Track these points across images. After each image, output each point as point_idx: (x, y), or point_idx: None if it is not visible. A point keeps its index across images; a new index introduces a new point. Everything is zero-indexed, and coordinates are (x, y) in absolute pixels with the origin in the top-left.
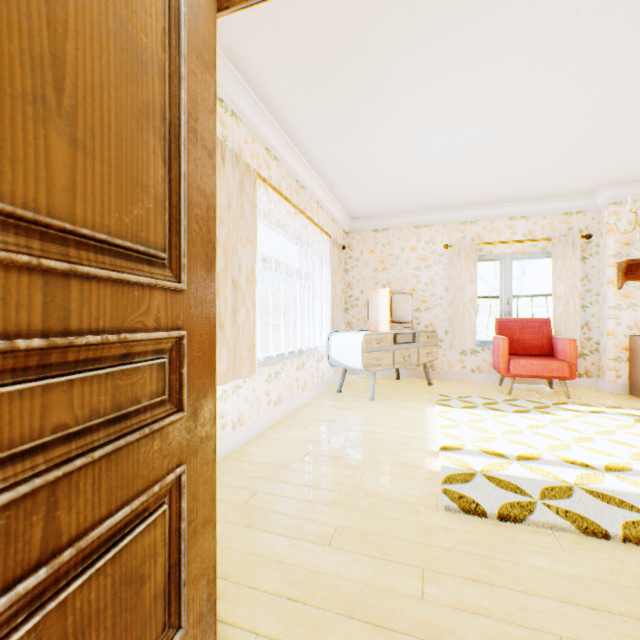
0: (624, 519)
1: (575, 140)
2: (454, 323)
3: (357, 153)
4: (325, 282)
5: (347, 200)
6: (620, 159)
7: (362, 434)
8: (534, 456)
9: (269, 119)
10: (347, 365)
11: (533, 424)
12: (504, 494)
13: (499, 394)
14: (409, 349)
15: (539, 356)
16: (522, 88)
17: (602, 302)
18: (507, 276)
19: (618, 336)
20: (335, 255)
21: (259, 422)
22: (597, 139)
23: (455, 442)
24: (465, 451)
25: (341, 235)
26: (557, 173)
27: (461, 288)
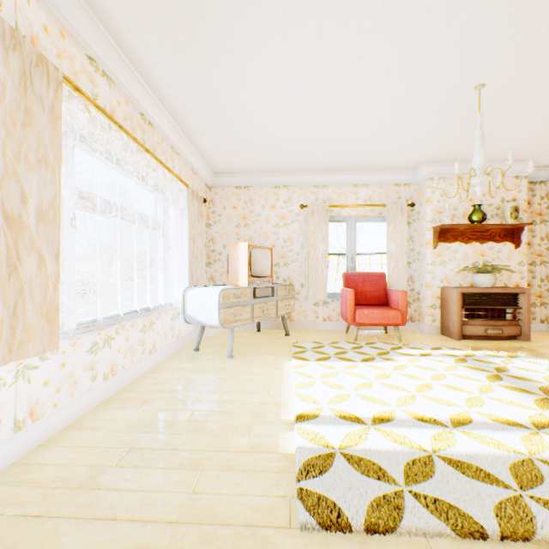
0: (491, 499)
1: (410, 113)
2: (309, 277)
3: (212, 92)
4: (184, 235)
5: (207, 151)
6: (439, 138)
7: (211, 406)
8: (388, 415)
9: (88, 14)
10: (204, 322)
11: (380, 373)
12: (368, 484)
13: (347, 341)
14: (268, 303)
15: (378, 305)
16: (374, 39)
17: (422, 259)
18: (352, 236)
19: (434, 287)
20: (194, 207)
21: (74, 407)
22: (427, 115)
23: (311, 406)
24: (322, 418)
25: (203, 189)
26: (393, 146)
27: (315, 245)
